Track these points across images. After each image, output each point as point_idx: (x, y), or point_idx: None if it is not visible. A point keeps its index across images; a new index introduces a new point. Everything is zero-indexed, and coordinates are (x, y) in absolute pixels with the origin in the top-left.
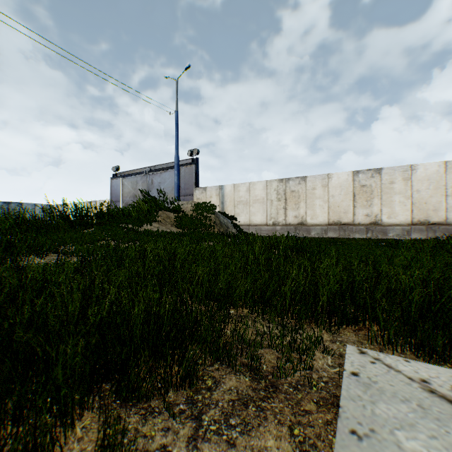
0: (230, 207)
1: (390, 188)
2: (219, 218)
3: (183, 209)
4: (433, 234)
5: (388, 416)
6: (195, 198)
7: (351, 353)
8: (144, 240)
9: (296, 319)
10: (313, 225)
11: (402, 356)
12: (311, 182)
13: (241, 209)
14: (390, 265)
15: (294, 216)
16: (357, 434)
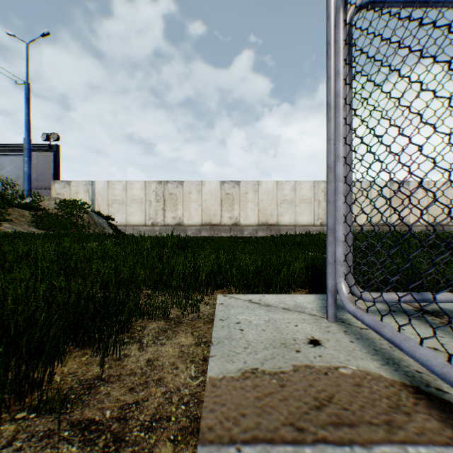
0: (103, 206)
1: (246, 197)
2: (93, 218)
3: (45, 206)
4: (271, 232)
5: (234, 313)
6: (54, 193)
7: (220, 297)
8: (2, 243)
9: (186, 292)
10: (189, 226)
11: None
12: (187, 187)
13: (116, 208)
14: (242, 253)
15: (173, 217)
16: (222, 320)
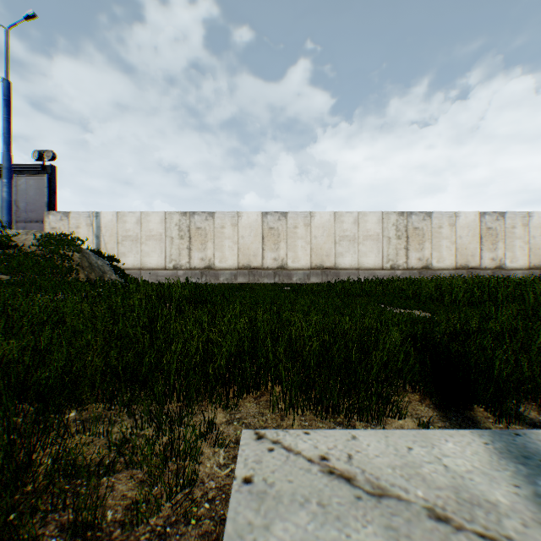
0: (111, 244)
1: (295, 232)
2: (89, 259)
3: (19, 242)
4: (327, 278)
5: None
6: (48, 227)
7: (246, 443)
8: None
9: (183, 400)
10: (222, 269)
11: (304, 419)
12: (219, 219)
13: (128, 247)
14: (293, 311)
15: (201, 258)
16: None
